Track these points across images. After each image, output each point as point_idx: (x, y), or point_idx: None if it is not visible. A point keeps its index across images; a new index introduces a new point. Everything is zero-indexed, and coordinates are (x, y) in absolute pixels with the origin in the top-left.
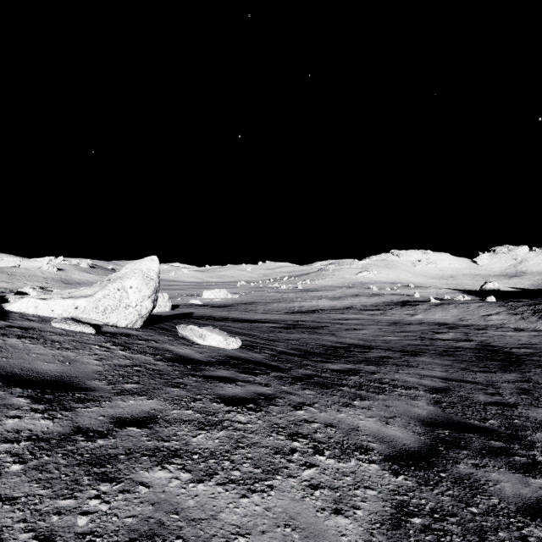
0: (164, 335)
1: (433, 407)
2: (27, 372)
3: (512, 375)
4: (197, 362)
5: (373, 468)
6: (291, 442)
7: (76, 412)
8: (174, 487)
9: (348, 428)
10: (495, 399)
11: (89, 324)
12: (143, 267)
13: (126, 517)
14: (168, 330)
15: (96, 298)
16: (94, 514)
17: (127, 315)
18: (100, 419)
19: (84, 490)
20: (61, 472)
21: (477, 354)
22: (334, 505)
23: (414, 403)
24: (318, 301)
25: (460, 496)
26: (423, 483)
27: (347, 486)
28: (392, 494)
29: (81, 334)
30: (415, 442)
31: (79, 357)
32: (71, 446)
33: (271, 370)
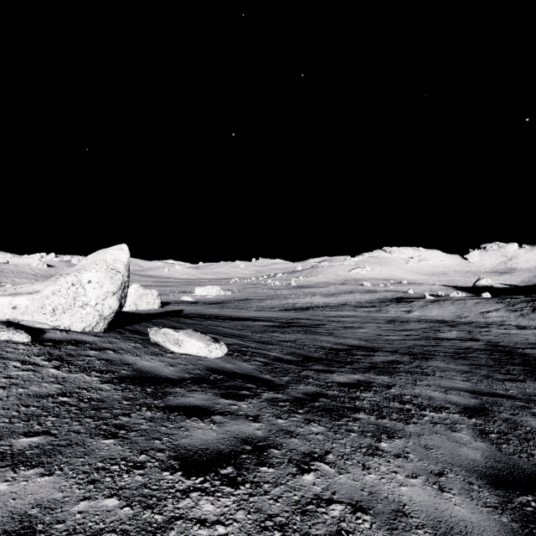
0: (131, 341)
1: (483, 443)
2: None
3: None
4: (164, 380)
5: None
6: None
7: None
8: None
9: (389, 512)
10: None
11: (29, 329)
12: (108, 257)
13: None
14: (141, 333)
15: (43, 295)
16: None
17: (84, 316)
18: None
19: None
20: None
21: (491, 356)
22: None
23: (457, 437)
24: (312, 298)
25: None
26: None
27: None
28: None
29: (6, 344)
30: (500, 534)
31: None
32: None
33: (263, 389)
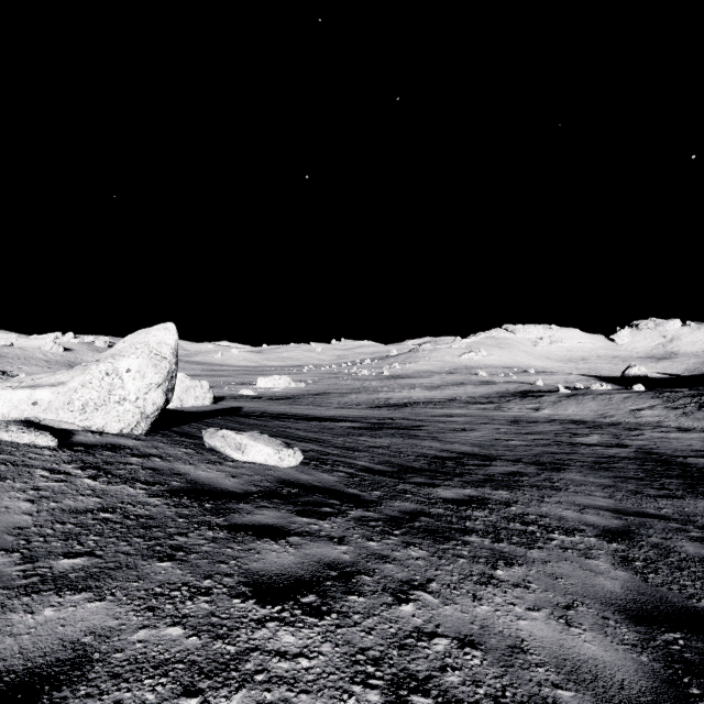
0: (181, 446)
1: (625, 573)
2: None
3: None
4: (225, 494)
5: None
6: None
7: None
8: None
9: (504, 648)
10: None
11: (54, 430)
12: (151, 339)
13: None
14: (192, 437)
15: (70, 388)
16: None
17: (121, 414)
18: None
19: None
20: None
21: (642, 467)
22: None
23: (592, 565)
24: (411, 392)
25: None
26: None
27: None
28: None
29: (28, 449)
30: (638, 674)
31: None
32: None
33: (349, 505)
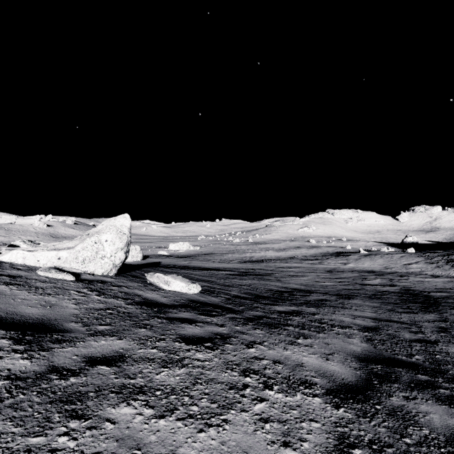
0: (135, 282)
1: (366, 344)
2: (12, 315)
3: (432, 315)
4: (163, 305)
5: (316, 402)
6: (244, 378)
7: (53, 352)
8: (138, 423)
9: (293, 365)
10: (419, 336)
11: (70, 273)
12: (117, 223)
13: (92, 453)
14: (139, 277)
15: (76, 250)
16: (62, 451)
17: (103, 264)
18: (74, 358)
19: (54, 427)
20: (34, 409)
21: (400, 297)
22: (283, 437)
23: (350, 341)
24: (266, 252)
25: (394, 427)
26: (361, 415)
27: (294, 419)
28: (334, 427)
29: (62, 281)
30: (352, 376)
31: (59, 302)
32: (45, 385)
33: (226, 312)
